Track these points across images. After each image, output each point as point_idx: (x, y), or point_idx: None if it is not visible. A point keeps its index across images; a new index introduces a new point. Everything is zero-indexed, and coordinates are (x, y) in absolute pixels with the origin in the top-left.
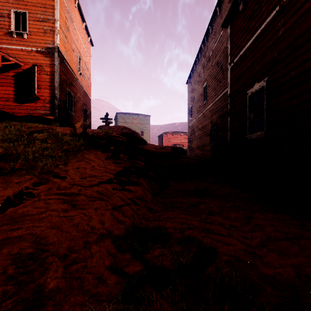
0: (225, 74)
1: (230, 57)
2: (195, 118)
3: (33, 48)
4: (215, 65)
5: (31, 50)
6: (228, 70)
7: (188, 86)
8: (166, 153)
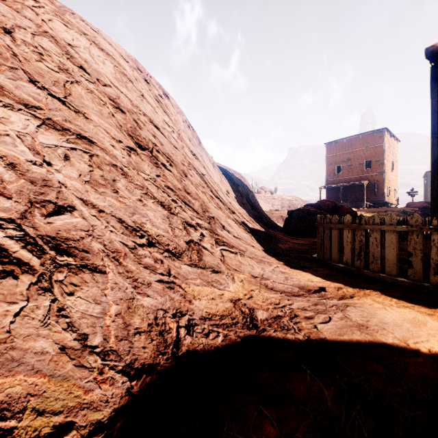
0: None
1: None
2: None
3: (373, 174)
4: None
5: (372, 174)
6: None
7: None
8: None
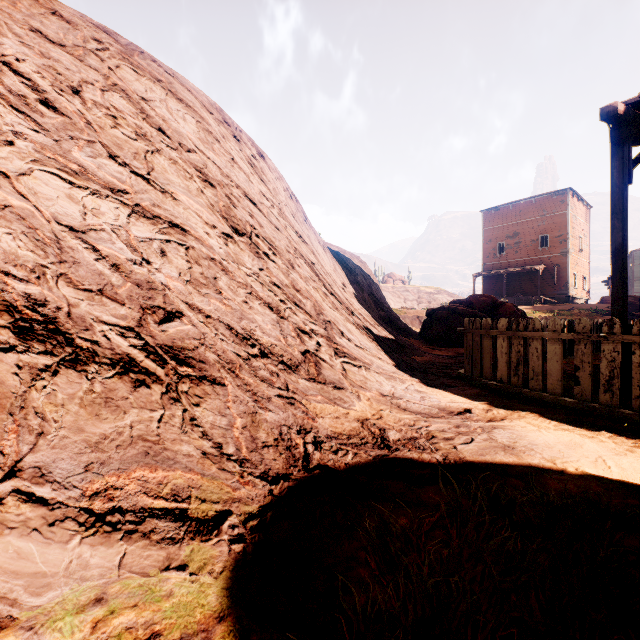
0: None
1: None
2: None
3: (552, 255)
4: None
5: (551, 256)
6: None
7: None
8: None
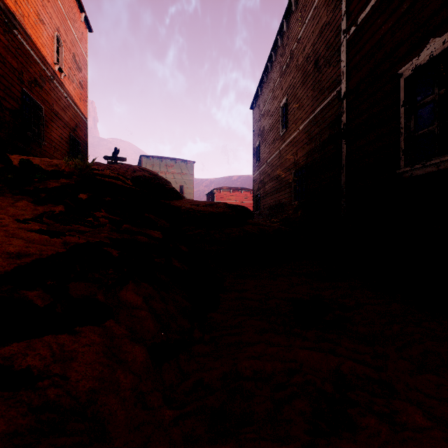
0: (325, 72)
1: (347, 17)
2: (266, 161)
3: None
4: (304, 63)
5: None
6: (341, 46)
7: (254, 112)
8: (217, 213)
